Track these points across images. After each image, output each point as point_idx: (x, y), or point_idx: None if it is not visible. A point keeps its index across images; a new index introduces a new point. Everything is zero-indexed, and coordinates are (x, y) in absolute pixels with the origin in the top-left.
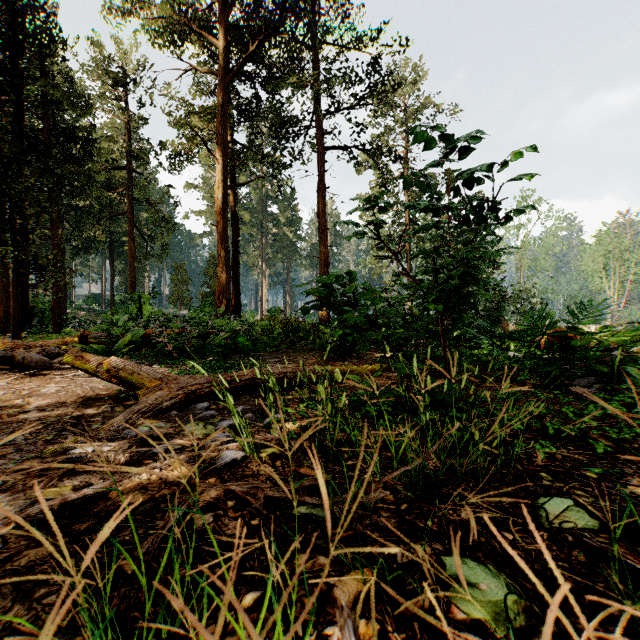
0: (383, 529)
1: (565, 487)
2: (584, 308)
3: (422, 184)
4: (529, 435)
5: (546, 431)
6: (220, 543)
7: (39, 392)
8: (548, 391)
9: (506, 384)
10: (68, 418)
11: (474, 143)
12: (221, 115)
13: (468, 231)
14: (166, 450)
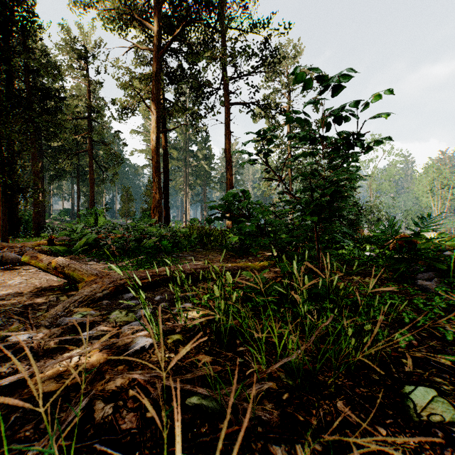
0: (266, 423)
1: (425, 374)
2: (425, 219)
3: (301, 120)
4: (387, 322)
5: (401, 318)
6: (112, 440)
7: (6, 284)
8: (398, 283)
9: (371, 283)
10: (20, 306)
11: (344, 81)
12: (155, 79)
13: (338, 157)
14: (90, 336)
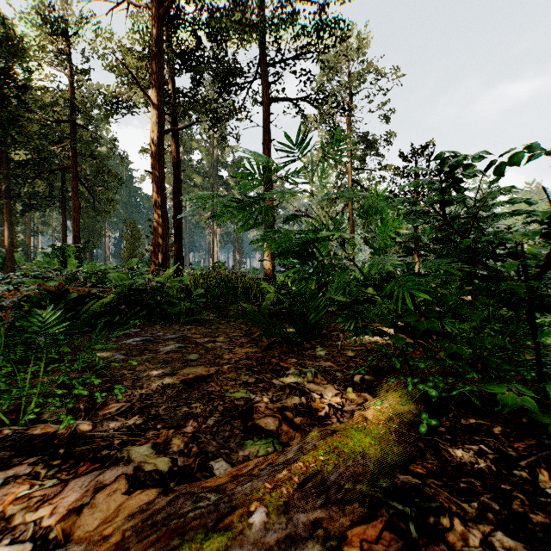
0: None
1: None
2: None
3: None
4: None
5: None
6: None
7: None
8: None
9: None
10: None
11: None
12: (157, 52)
13: None
14: None
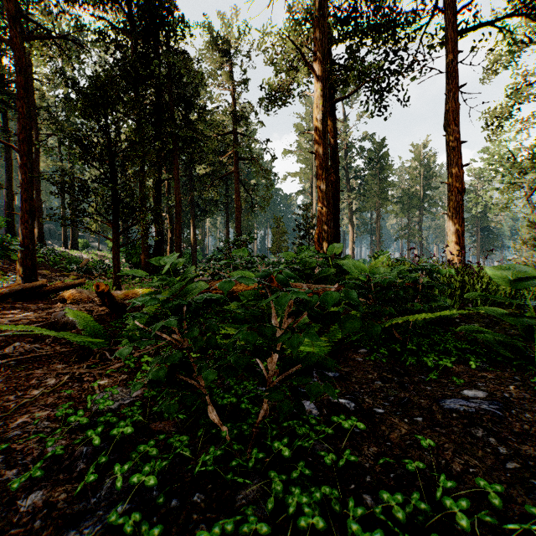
0: None
1: None
2: None
3: None
4: None
5: None
6: None
7: None
8: None
9: None
10: None
11: None
12: (321, 18)
13: None
14: None
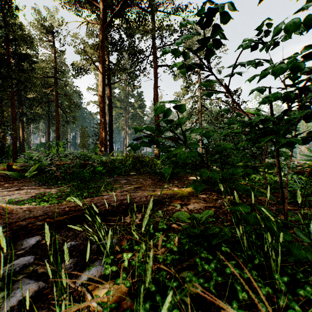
0: None
1: None
2: None
3: None
4: None
5: None
6: None
7: None
8: None
9: None
10: None
11: None
12: (102, 46)
13: None
14: None
